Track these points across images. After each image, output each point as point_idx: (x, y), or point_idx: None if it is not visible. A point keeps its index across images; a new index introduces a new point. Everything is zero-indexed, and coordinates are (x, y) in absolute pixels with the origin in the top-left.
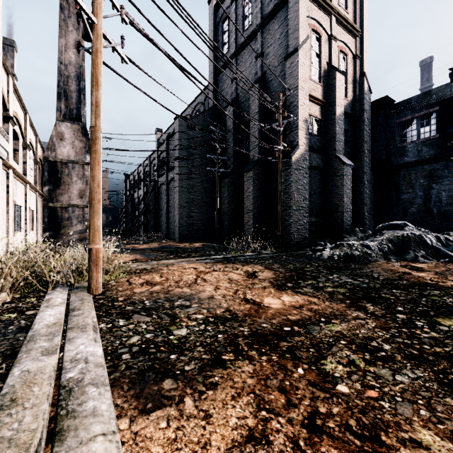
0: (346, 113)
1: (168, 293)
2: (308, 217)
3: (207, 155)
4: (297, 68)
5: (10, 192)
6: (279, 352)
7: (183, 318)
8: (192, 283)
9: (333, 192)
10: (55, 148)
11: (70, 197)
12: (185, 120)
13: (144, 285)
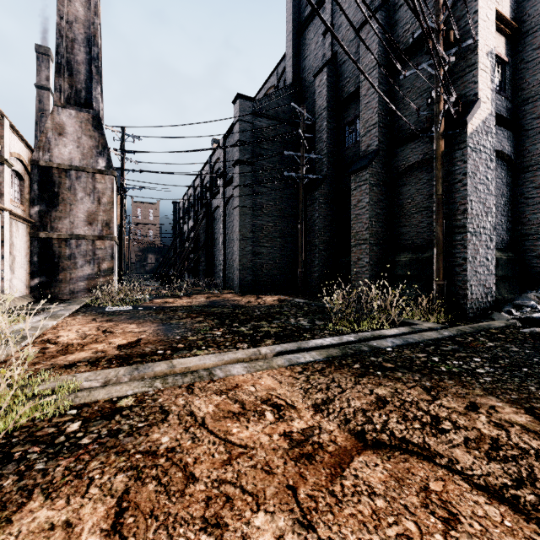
0: None
1: None
2: (494, 250)
3: (285, 151)
4: None
5: None
6: None
7: None
8: None
9: (535, 201)
10: (50, 147)
11: (73, 224)
12: None
13: None
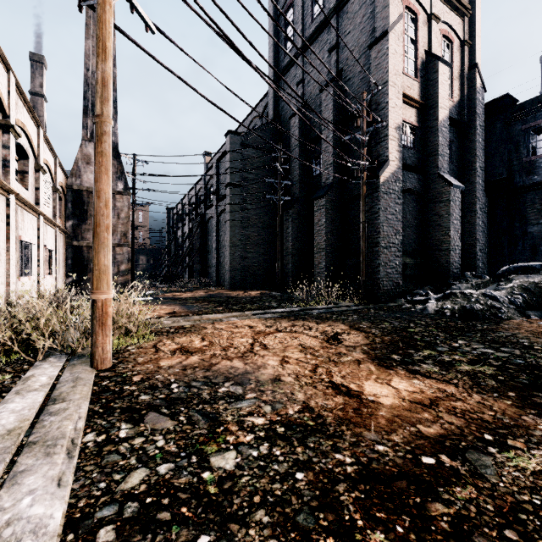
0: (451, 119)
1: (210, 369)
2: (401, 257)
3: (266, 179)
4: (387, 57)
5: (11, 223)
6: (436, 537)
7: (230, 425)
8: (247, 351)
9: (435, 223)
10: (80, 174)
11: None
12: (238, 121)
13: (175, 354)
